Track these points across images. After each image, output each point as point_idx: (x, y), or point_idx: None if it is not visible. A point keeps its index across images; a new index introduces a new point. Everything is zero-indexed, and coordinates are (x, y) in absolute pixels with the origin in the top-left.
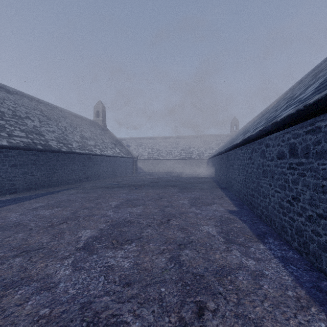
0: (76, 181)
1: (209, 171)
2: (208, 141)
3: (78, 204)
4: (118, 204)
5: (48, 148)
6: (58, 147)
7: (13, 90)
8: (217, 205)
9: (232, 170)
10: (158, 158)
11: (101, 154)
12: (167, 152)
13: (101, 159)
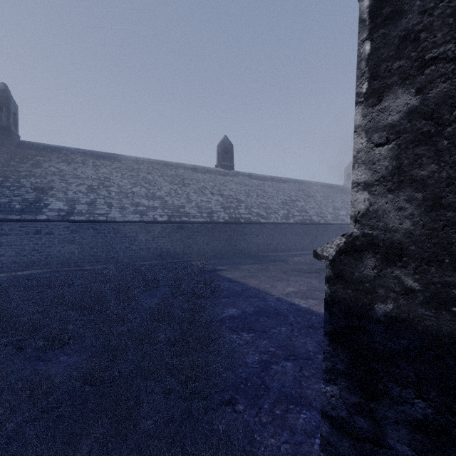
0: None
1: None
2: None
3: None
4: None
5: (312, 222)
6: (318, 220)
7: (285, 179)
8: None
9: None
10: None
11: None
12: None
13: None
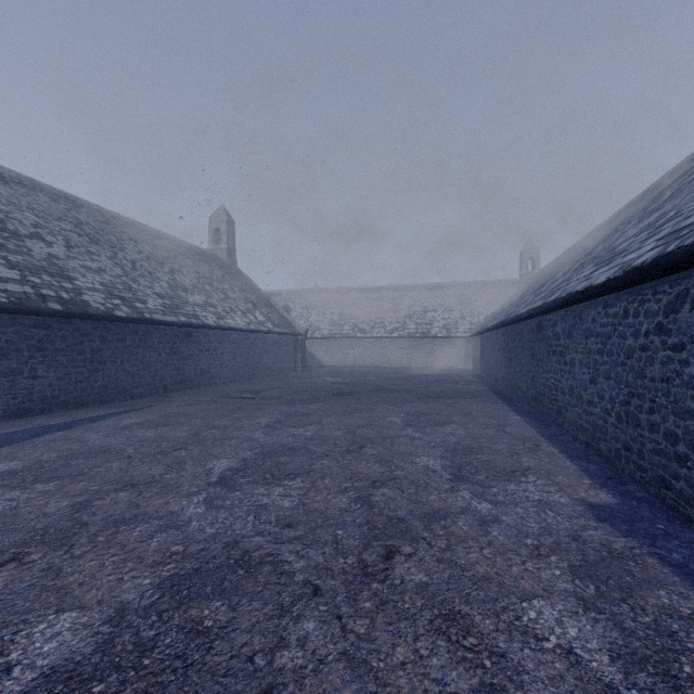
0: (154, 389)
1: (471, 365)
2: (468, 297)
3: (116, 467)
4: (231, 470)
5: (79, 310)
6: (107, 307)
7: (11, 175)
8: (538, 477)
9: (561, 366)
10: (352, 336)
11: (219, 325)
12: (374, 322)
13: (220, 337)
